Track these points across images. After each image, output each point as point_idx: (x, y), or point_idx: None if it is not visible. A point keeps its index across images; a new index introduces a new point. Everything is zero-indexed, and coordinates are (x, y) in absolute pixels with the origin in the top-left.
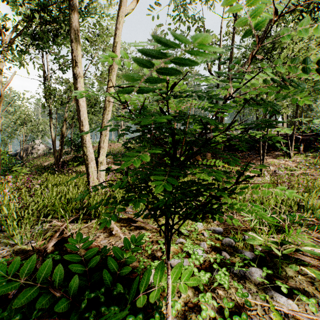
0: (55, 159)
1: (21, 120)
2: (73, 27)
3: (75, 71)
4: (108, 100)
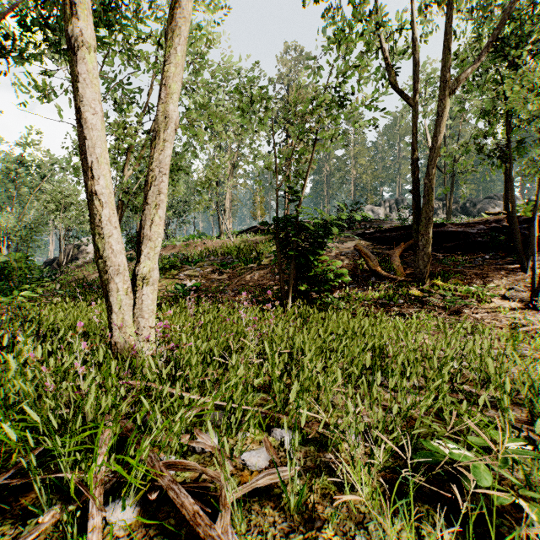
0: None
1: (57, 202)
2: None
3: (71, 28)
4: (165, 113)
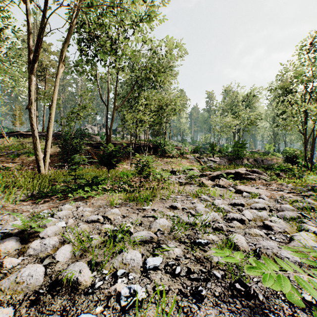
0: None
1: None
2: (32, 84)
3: (31, 107)
4: (51, 125)
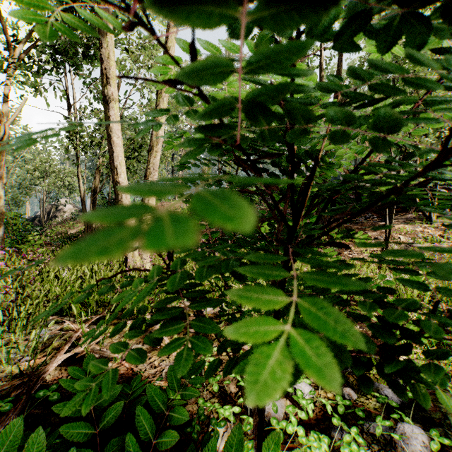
0: (85, 224)
1: (41, 170)
2: None
3: (105, 91)
4: (156, 136)
